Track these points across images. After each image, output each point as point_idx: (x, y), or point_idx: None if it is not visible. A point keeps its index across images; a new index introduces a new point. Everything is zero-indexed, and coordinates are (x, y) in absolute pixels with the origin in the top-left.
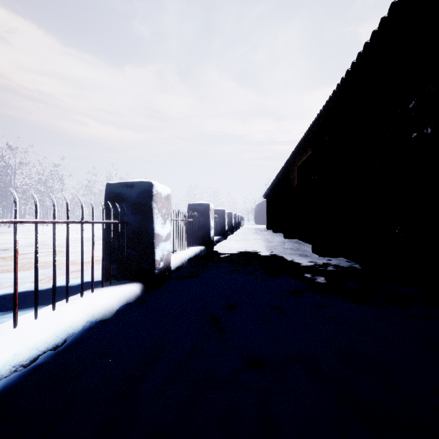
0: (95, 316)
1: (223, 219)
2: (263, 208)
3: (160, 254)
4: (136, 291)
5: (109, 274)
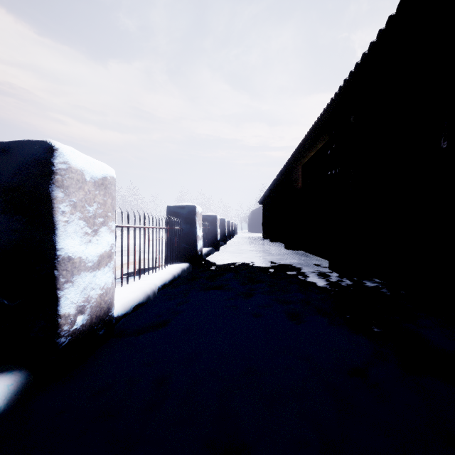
0: None
1: (214, 226)
2: (258, 216)
3: (78, 300)
4: None
5: None
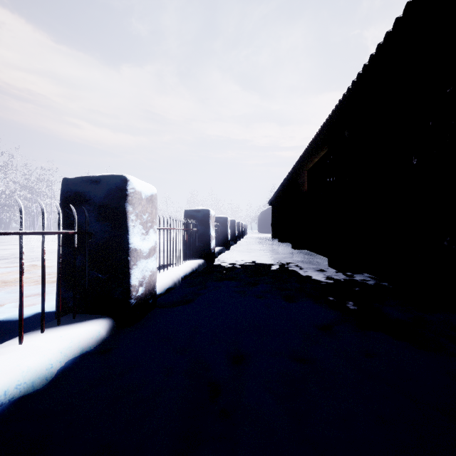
0: (8, 393)
1: (225, 227)
2: (268, 216)
3: (139, 277)
4: (100, 333)
5: (65, 305)
